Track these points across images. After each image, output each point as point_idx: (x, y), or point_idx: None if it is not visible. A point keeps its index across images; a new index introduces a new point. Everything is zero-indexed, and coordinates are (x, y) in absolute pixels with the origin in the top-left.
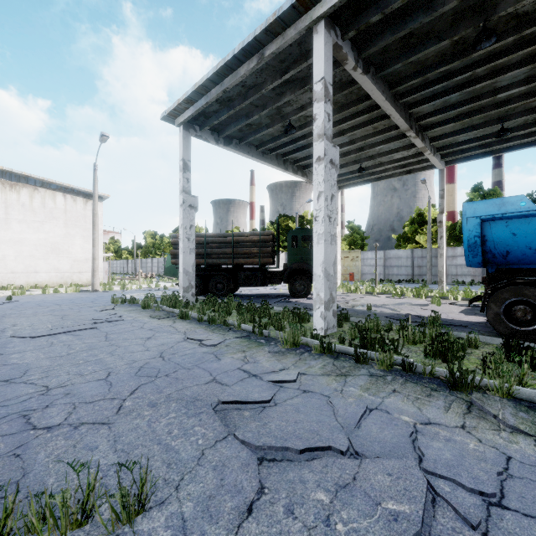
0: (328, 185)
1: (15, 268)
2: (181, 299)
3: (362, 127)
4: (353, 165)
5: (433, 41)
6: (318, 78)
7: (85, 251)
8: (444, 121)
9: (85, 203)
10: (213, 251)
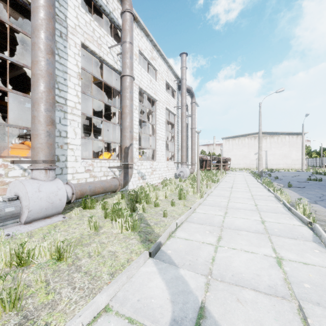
0: None
1: (272, 163)
2: None
3: None
4: None
5: None
6: None
7: (296, 156)
8: None
9: (296, 137)
10: None
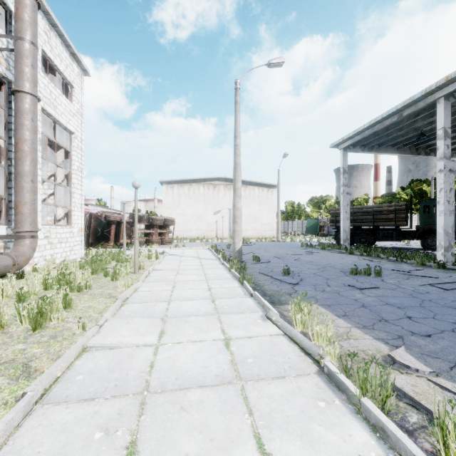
0: (447, 184)
1: None
2: (341, 246)
3: None
4: None
5: None
6: (440, 127)
7: (268, 218)
8: None
9: (268, 191)
10: (358, 218)
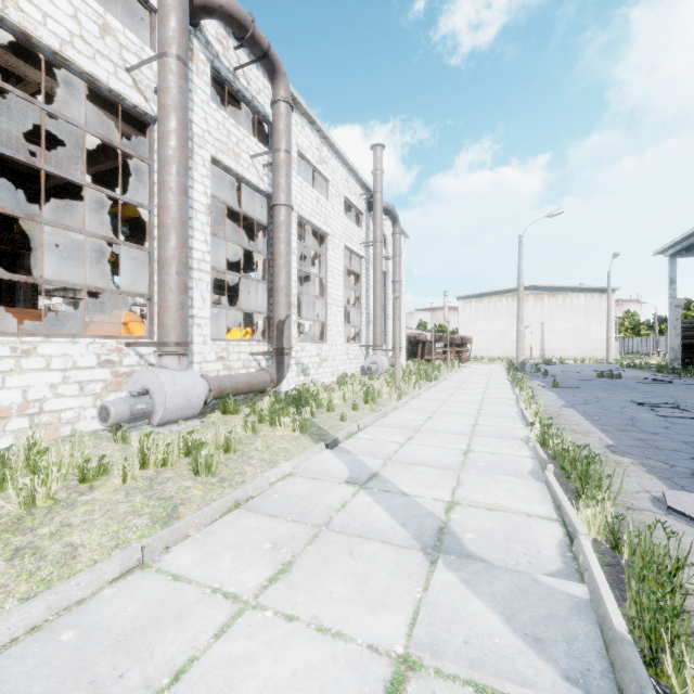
0: None
1: (554, 347)
2: (667, 366)
3: None
4: None
5: None
6: None
7: (600, 334)
8: None
9: (600, 297)
10: None
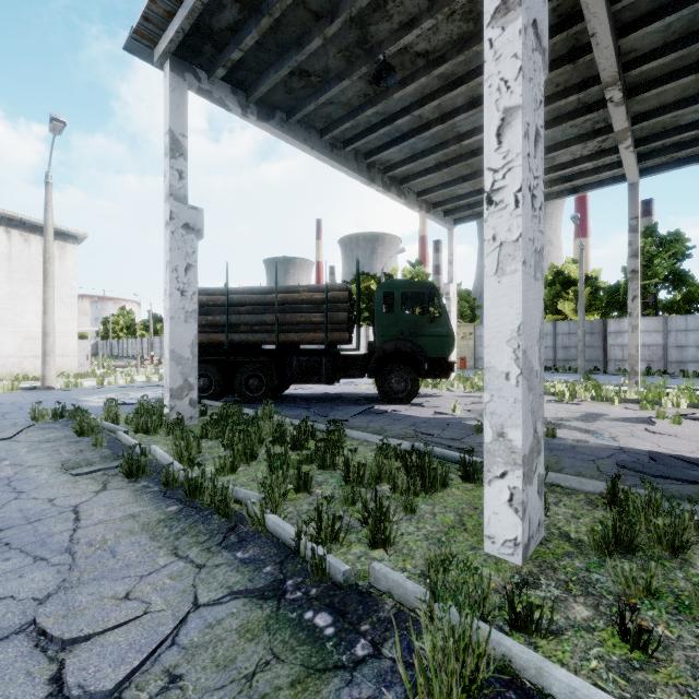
0: (530, 94)
1: None
2: (165, 412)
3: None
4: None
5: None
6: None
7: None
8: (673, 74)
9: None
10: (241, 319)
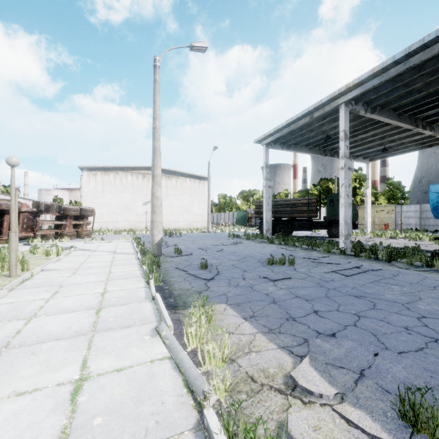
0: (347, 180)
1: (170, 219)
2: (264, 236)
3: (380, 128)
4: (378, 147)
5: (415, 93)
6: (341, 130)
7: (199, 210)
8: None
9: (199, 183)
10: (278, 210)
